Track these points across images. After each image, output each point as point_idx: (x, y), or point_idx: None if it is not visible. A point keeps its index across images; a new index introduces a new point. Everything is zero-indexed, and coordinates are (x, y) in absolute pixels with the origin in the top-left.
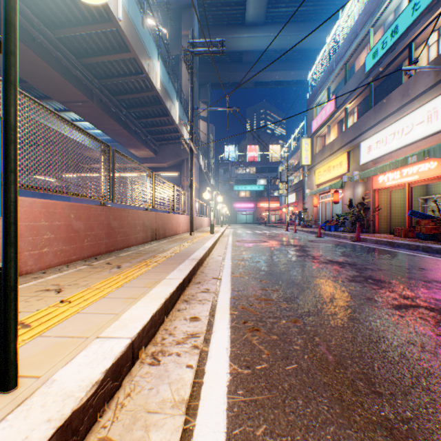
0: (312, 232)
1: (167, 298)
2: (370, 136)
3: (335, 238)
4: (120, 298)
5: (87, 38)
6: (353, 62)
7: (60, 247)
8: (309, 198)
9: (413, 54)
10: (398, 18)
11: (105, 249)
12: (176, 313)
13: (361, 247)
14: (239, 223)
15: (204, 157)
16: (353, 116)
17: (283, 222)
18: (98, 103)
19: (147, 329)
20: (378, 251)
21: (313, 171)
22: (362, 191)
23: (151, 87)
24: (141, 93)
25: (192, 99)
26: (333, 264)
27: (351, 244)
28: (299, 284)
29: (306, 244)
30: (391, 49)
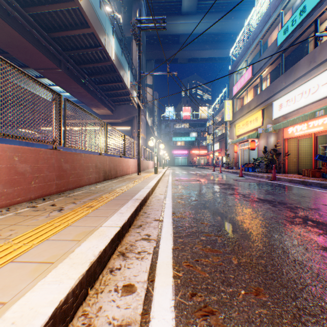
0: (234, 172)
1: (94, 261)
2: (281, 96)
3: (254, 178)
4: (32, 262)
5: (54, 15)
6: (266, 39)
7: None
8: (230, 146)
9: (318, 28)
10: None
11: (56, 190)
12: (106, 277)
13: (279, 185)
14: (176, 165)
15: (150, 115)
16: (266, 82)
17: (210, 165)
18: (65, 70)
19: None
20: (296, 189)
21: (234, 125)
22: (274, 140)
23: (108, 58)
24: (100, 63)
25: (139, 65)
26: (264, 202)
27: (269, 182)
28: (241, 227)
29: (233, 182)
30: (300, 25)
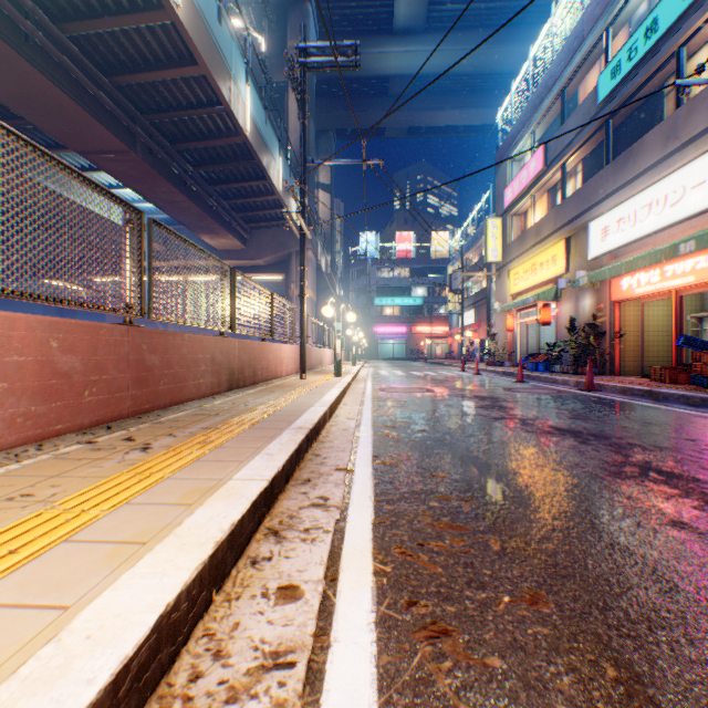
0: (506, 374)
1: (222, 540)
2: (606, 211)
3: (548, 384)
4: (104, 542)
5: (121, 39)
6: (575, 88)
7: (22, 407)
8: (498, 316)
9: (684, 67)
10: (658, 5)
11: (132, 409)
12: (245, 572)
13: (600, 400)
14: (383, 358)
15: (325, 250)
16: (575, 179)
17: (454, 357)
18: (145, 154)
19: (135, 670)
20: (634, 408)
21: (505, 272)
22: (592, 305)
23: (236, 129)
24: (218, 139)
25: (304, 145)
26: (565, 435)
27: (579, 395)
28: (513, 483)
29: (502, 395)
30: (645, 59)
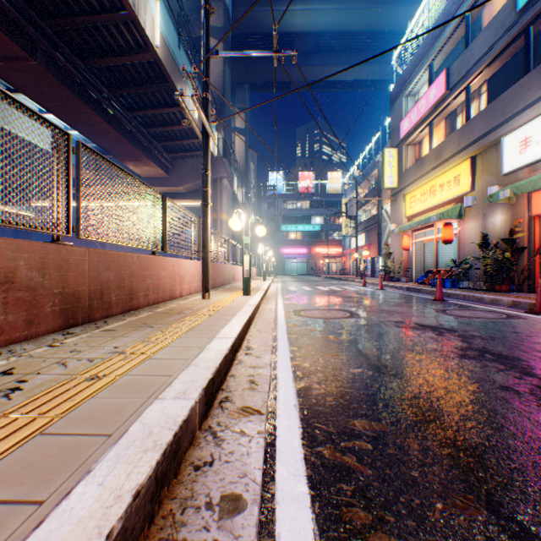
0: (412, 289)
1: None
2: (527, 121)
3: (475, 304)
4: None
5: None
6: (479, 11)
7: None
8: (394, 237)
9: None
10: None
11: None
12: None
13: None
14: (288, 274)
15: (241, 184)
16: (479, 100)
17: (347, 273)
18: (49, 64)
19: None
20: None
21: (401, 196)
22: (506, 221)
23: (146, 46)
24: (129, 55)
25: (206, 33)
26: None
27: None
28: None
29: (452, 322)
30: None
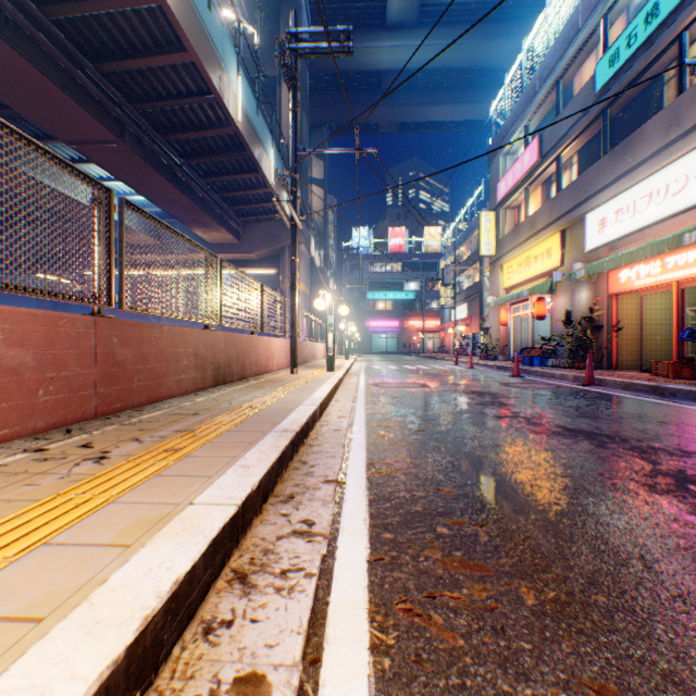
0: (501, 368)
1: (154, 614)
2: (604, 202)
3: (545, 379)
4: None
5: (107, 23)
6: (570, 78)
7: None
8: (492, 310)
9: (686, 53)
10: None
11: (99, 408)
12: (192, 650)
13: (603, 396)
14: (375, 352)
15: (318, 245)
16: (570, 171)
17: (447, 351)
18: (134, 144)
19: None
20: (642, 405)
21: (499, 265)
22: (589, 298)
23: (227, 120)
24: (209, 129)
25: (295, 133)
26: (578, 437)
27: (580, 390)
28: (533, 500)
29: (501, 390)
30: (646, 46)
